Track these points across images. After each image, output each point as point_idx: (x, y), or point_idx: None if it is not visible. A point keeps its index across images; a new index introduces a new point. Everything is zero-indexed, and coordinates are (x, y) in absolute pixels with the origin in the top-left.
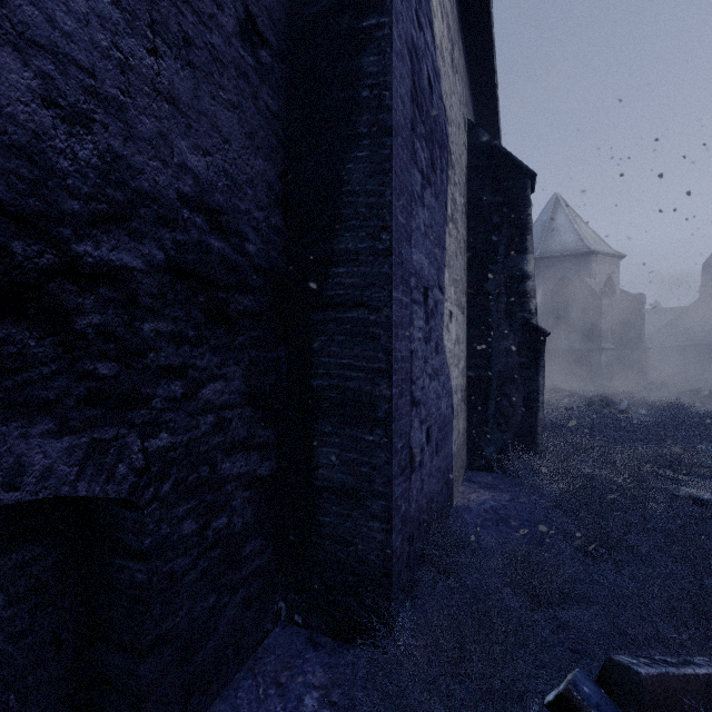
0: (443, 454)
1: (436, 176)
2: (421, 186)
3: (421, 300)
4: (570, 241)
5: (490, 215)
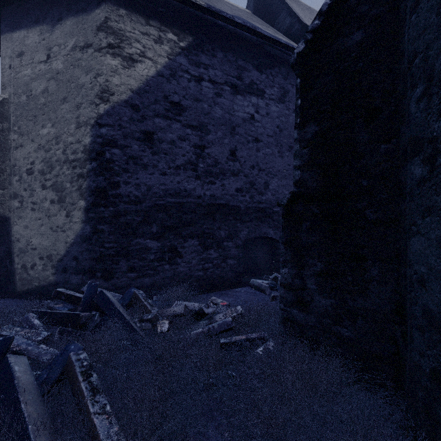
0: None
1: None
2: None
3: None
4: None
5: None
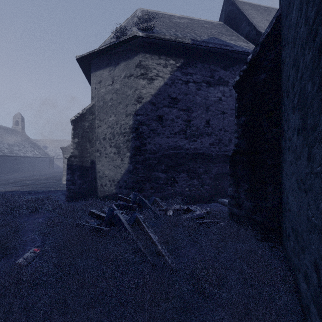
0: None
1: None
2: None
3: None
4: None
5: None
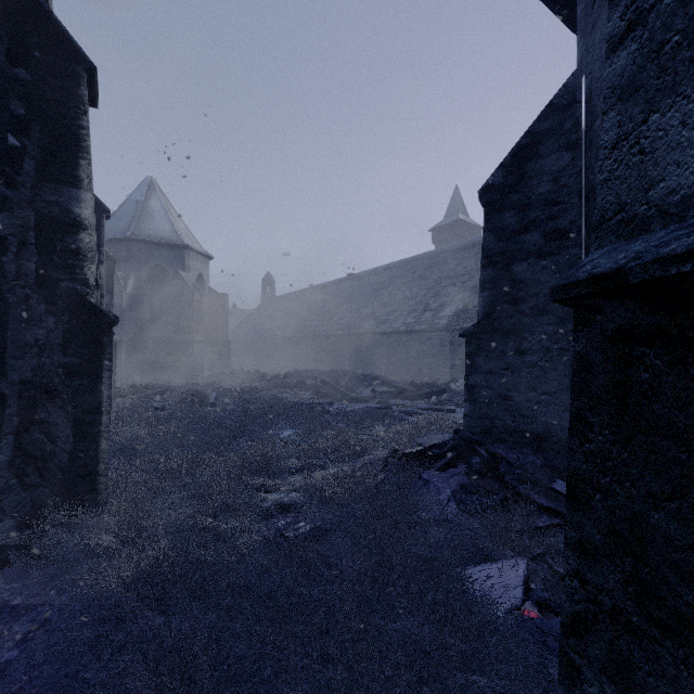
0: None
1: None
2: None
3: None
4: (165, 230)
5: (3, 93)
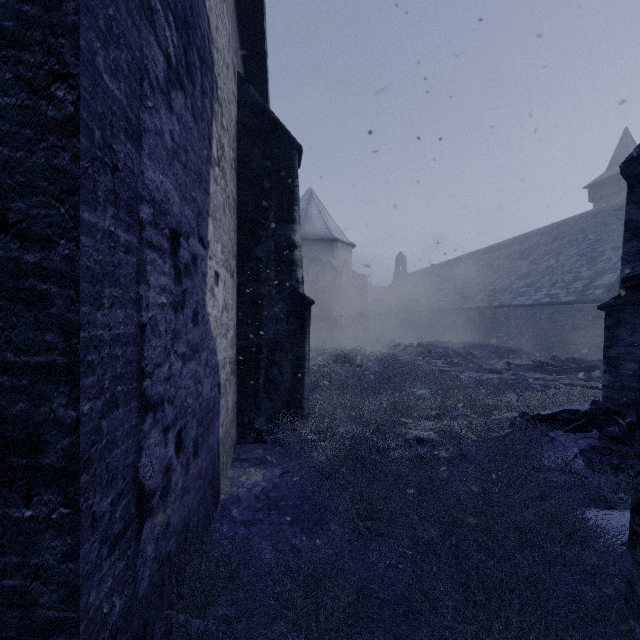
0: (206, 449)
1: (195, 90)
2: (165, 75)
3: (165, 247)
4: (320, 228)
5: (260, 178)
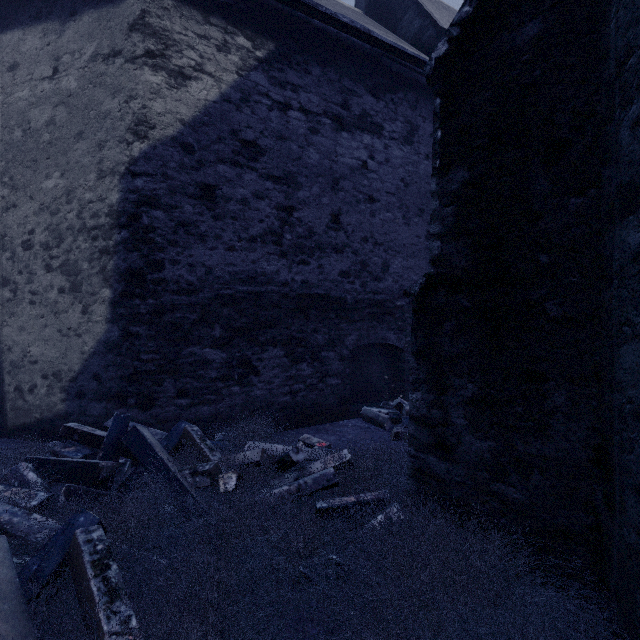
0: None
1: None
2: None
3: None
4: None
5: None
